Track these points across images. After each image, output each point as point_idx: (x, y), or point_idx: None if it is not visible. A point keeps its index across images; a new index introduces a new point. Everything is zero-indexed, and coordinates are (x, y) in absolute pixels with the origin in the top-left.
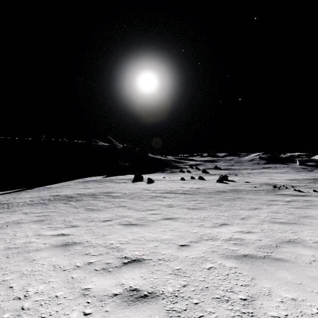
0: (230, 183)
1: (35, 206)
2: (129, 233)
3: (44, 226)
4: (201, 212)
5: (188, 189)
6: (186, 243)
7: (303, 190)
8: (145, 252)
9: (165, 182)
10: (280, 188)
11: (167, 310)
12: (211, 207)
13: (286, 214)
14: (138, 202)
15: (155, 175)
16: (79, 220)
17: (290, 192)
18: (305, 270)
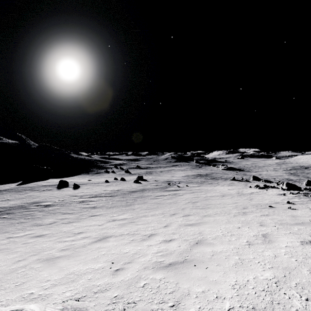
0: (143, 183)
1: None
2: (72, 226)
3: (6, 234)
4: (114, 209)
5: (109, 191)
6: (101, 224)
7: (183, 185)
8: (84, 230)
9: (91, 186)
10: (171, 185)
11: (93, 237)
12: (121, 205)
13: (156, 204)
14: (70, 208)
15: (79, 177)
16: (30, 226)
17: (173, 188)
18: (137, 223)
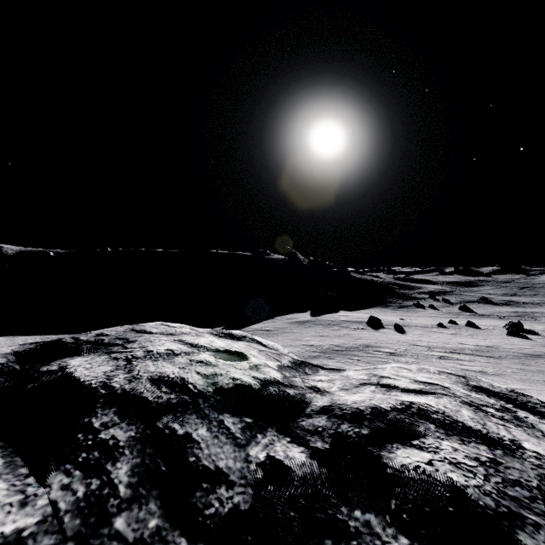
0: (535, 339)
1: (327, 360)
2: None
3: None
4: (538, 384)
5: (474, 347)
6: None
7: None
8: None
9: (422, 332)
10: None
11: None
12: (543, 379)
13: None
14: (436, 364)
15: (376, 311)
16: None
17: None
18: None
